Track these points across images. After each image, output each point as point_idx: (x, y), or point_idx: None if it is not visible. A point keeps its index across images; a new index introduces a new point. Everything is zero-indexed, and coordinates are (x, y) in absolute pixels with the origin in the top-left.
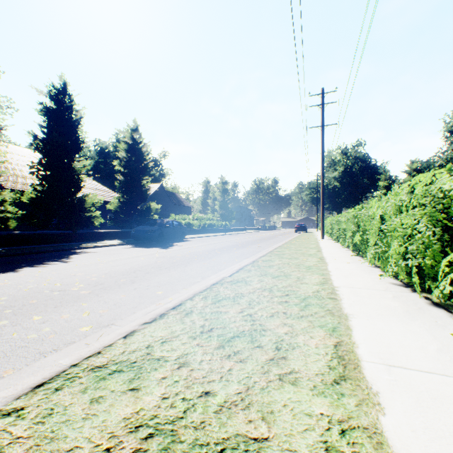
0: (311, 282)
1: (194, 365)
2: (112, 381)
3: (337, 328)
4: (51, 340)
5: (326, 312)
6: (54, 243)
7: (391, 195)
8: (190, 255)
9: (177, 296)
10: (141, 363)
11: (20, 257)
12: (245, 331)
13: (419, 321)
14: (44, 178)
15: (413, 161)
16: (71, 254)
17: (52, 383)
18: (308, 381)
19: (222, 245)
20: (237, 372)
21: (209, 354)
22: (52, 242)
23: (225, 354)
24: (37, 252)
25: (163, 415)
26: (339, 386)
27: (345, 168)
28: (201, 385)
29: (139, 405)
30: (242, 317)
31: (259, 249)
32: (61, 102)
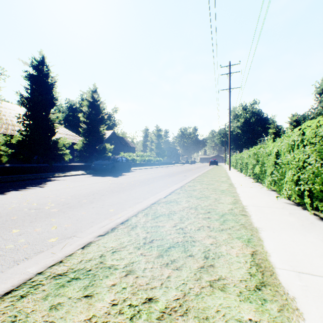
0: (225, 202)
1: (138, 273)
2: (70, 288)
3: (251, 239)
4: (24, 249)
5: (240, 226)
6: (35, 173)
7: (286, 136)
8: (134, 182)
9: (125, 213)
10: (95, 271)
11: (9, 183)
12: (178, 242)
13: (314, 233)
14: (28, 125)
15: (293, 114)
16: (47, 181)
17: (18, 290)
18: (235, 287)
19: (158, 174)
20: (174, 279)
21: (151, 262)
22: (33, 172)
23: (164, 262)
24: (22, 180)
25: (112, 322)
26: (261, 292)
27: (245, 119)
28: (145, 291)
29: (91, 312)
30: (175, 230)
31: (184, 177)
32: (40, 70)
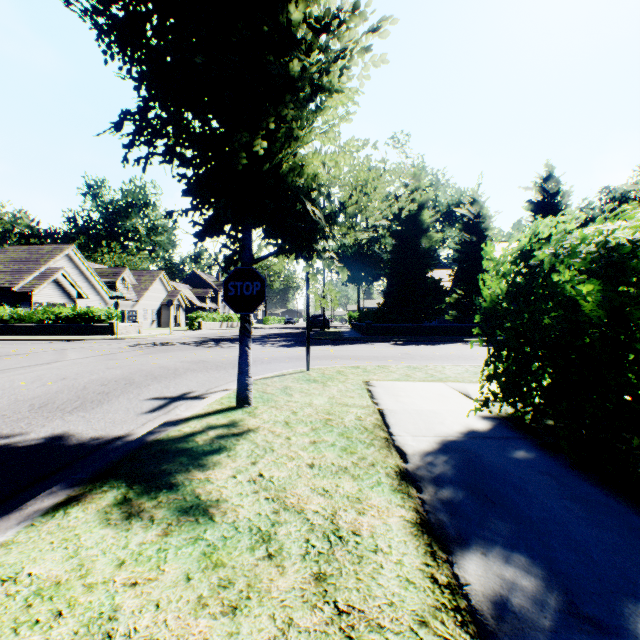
0: None
1: None
2: None
3: None
4: None
5: None
6: None
7: None
8: None
9: None
10: None
11: None
12: None
13: None
14: None
15: None
16: None
17: None
18: None
19: None
20: None
21: None
22: None
23: None
24: None
25: None
26: None
27: None
28: None
29: None
30: None
31: None
32: (545, 190)
